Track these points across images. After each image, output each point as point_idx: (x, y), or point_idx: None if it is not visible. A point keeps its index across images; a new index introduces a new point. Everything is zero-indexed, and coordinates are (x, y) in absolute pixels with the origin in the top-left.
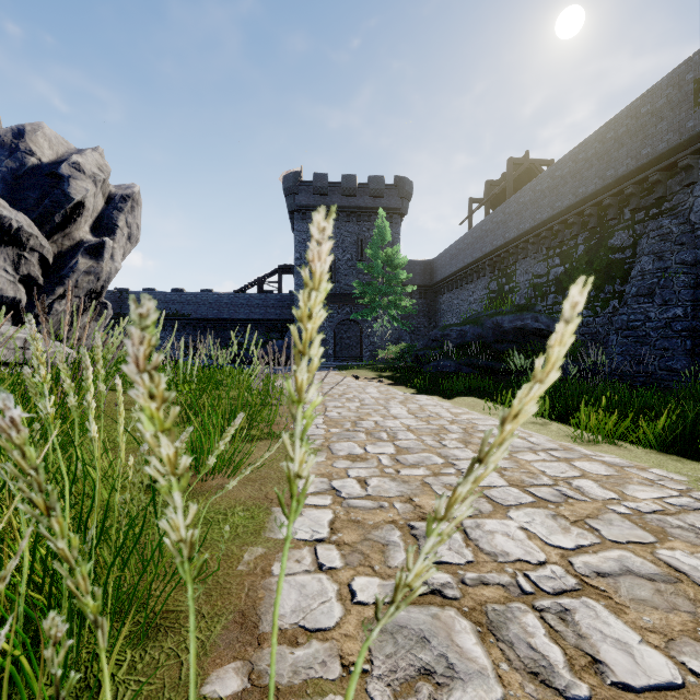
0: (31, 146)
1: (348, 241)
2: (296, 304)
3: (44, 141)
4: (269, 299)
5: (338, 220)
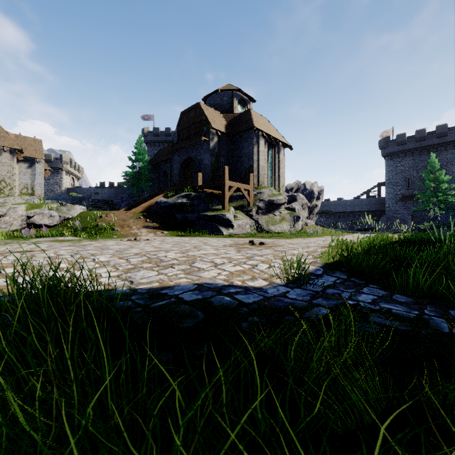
0: (307, 187)
1: (420, 165)
2: (386, 203)
3: (308, 185)
4: (372, 200)
5: (413, 155)
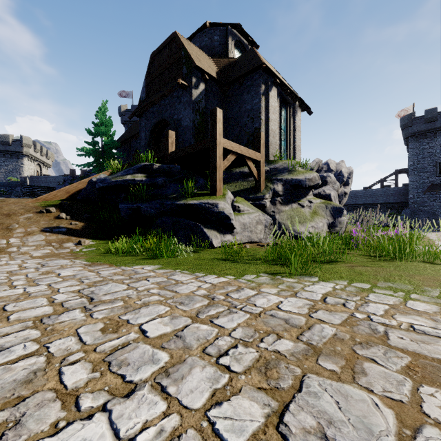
0: (331, 168)
1: None
2: (410, 193)
3: (332, 165)
4: (388, 191)
5: None
